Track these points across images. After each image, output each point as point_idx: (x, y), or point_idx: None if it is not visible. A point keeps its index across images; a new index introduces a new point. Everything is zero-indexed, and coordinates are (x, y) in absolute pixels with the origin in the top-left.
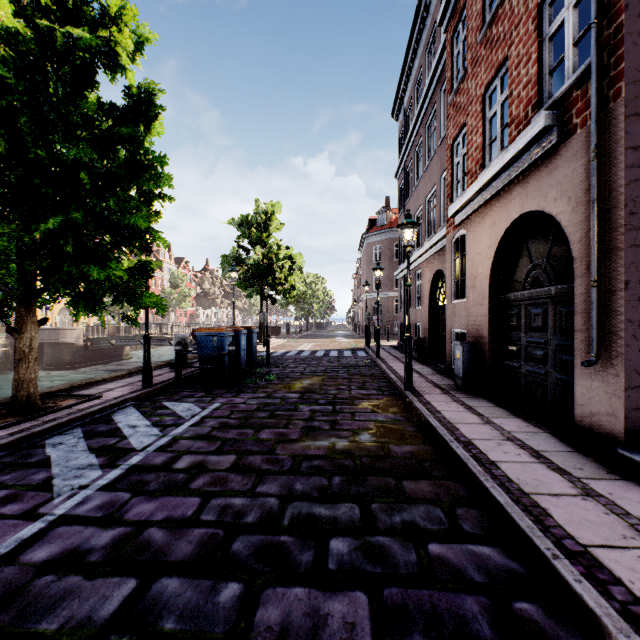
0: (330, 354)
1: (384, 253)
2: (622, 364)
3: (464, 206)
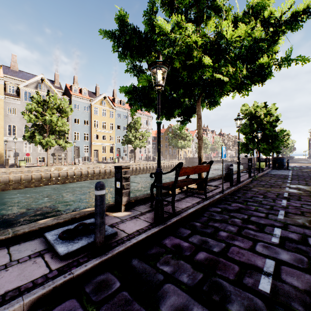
0: (309, 166)
1: None
2: None
3: None
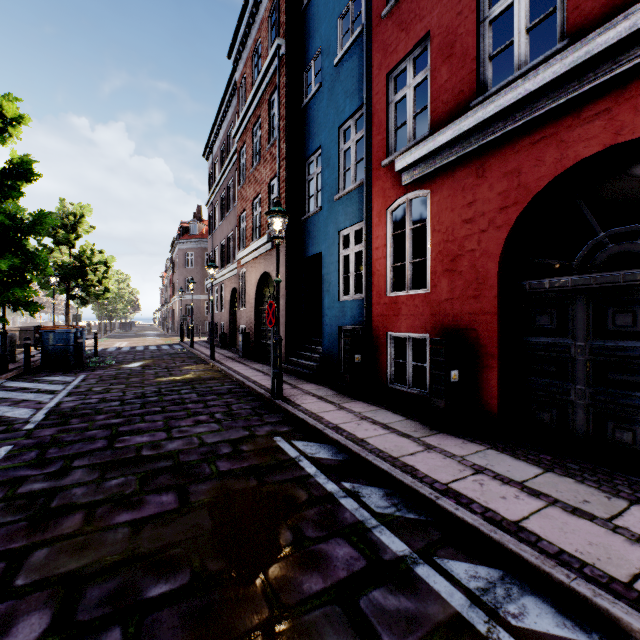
0: (150, 348)
1: (196, 260)
2: (285, 335)
3: (245, 257)
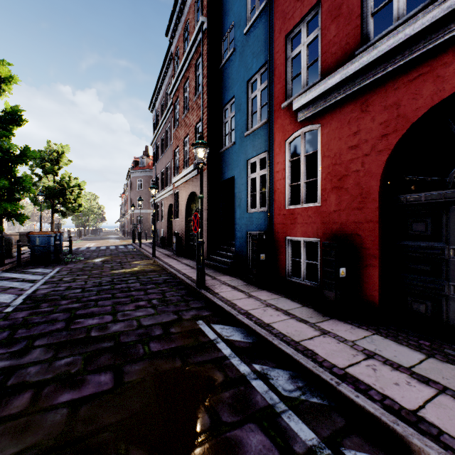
0: (110, 248)
1: (144, 184)
2: (207, 239)
3: (178, 181)
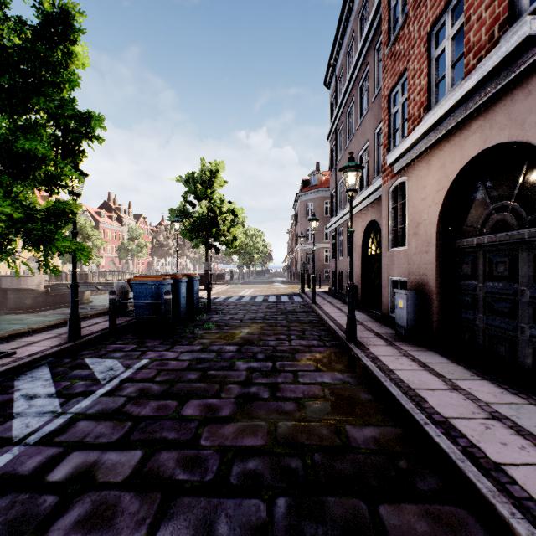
0: (269, 299)
1: (315, 210)
2: None
3: (406, 152)
